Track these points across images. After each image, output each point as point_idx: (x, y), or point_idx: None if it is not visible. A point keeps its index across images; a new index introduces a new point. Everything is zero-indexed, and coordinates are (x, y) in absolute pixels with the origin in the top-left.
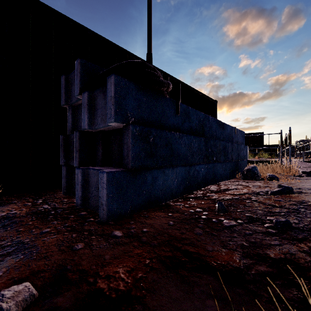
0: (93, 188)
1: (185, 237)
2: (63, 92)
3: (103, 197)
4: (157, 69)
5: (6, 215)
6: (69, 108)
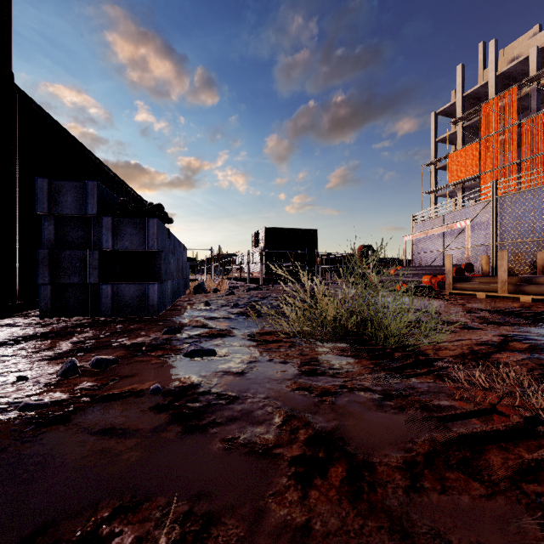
0: (128, 298)
1: (202, 315)
2: (45, 198)
3: (154, 300)
4: (96, 158)
5: (37, 333)
6: (48, 217)
